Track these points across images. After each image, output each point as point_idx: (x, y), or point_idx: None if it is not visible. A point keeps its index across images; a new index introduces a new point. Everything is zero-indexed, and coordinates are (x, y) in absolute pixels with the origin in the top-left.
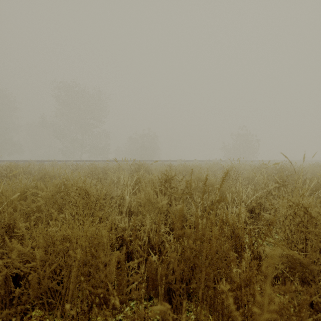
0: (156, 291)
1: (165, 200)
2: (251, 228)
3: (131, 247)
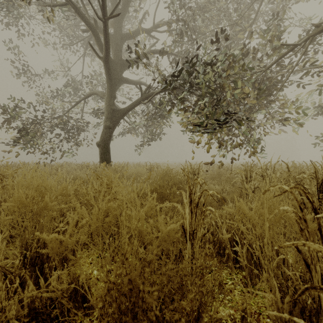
0: None
1: None
2: None
3: None
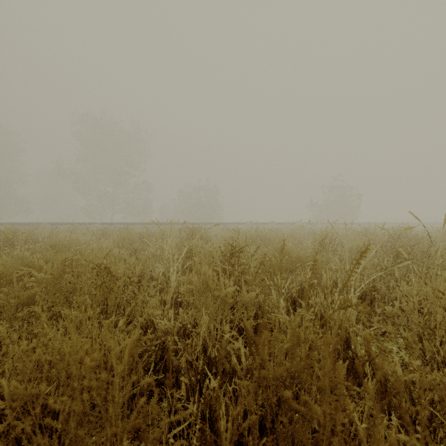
0: (217, 438)
1: (231, 285)
2: (371, 334)
3: (176, 361)
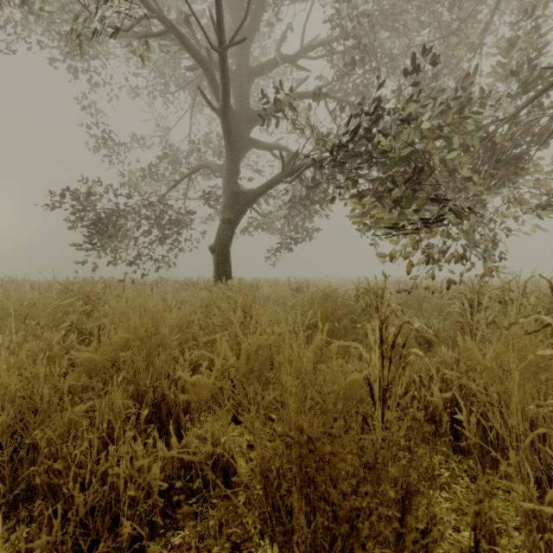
0: None
1: None
2: None
3: None
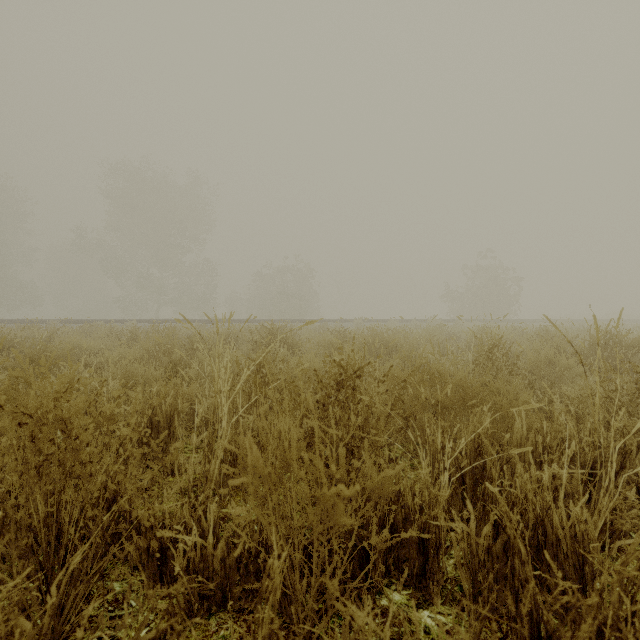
0: None
1: (341, 457)
2: None
3: None
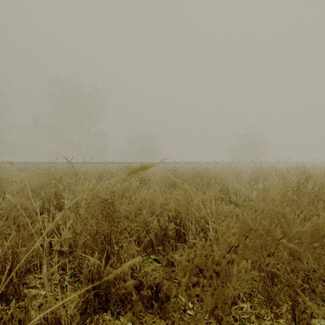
0: None
1: None
2: None
3: None
